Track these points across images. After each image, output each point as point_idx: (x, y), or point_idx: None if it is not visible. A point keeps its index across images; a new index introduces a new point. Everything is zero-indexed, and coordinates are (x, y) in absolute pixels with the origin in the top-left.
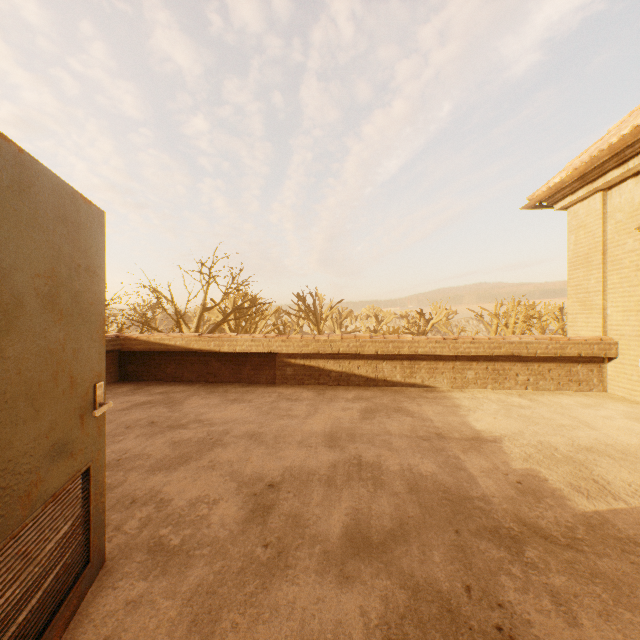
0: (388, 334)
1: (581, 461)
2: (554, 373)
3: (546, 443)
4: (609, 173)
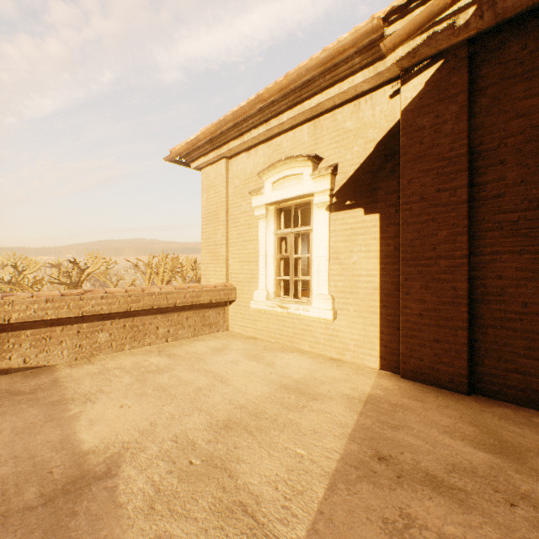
0: (28, 286)
1: (224, 460)
2: (192, 320)
3: (183, 437)
4: (232, 142)
